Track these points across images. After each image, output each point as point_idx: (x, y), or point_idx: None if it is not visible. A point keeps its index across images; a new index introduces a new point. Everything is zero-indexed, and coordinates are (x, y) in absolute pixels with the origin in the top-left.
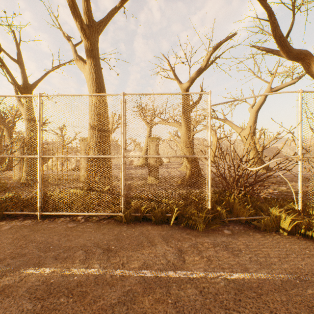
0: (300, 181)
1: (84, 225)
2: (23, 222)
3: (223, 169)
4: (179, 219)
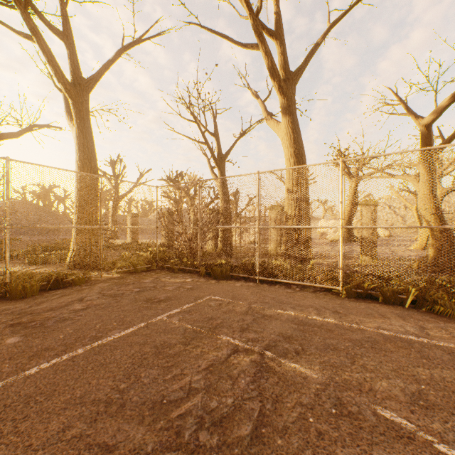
0: None
1: (301, 293)
2: (247, 283)
3: None
4: (419, 302)
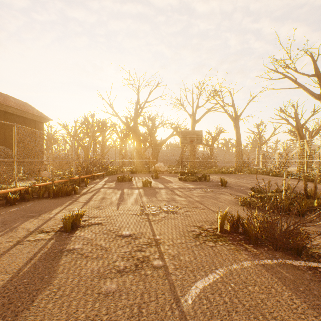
0: None
1: (292, 179)
2: (281, 177)
3: None
4: (320, 182)
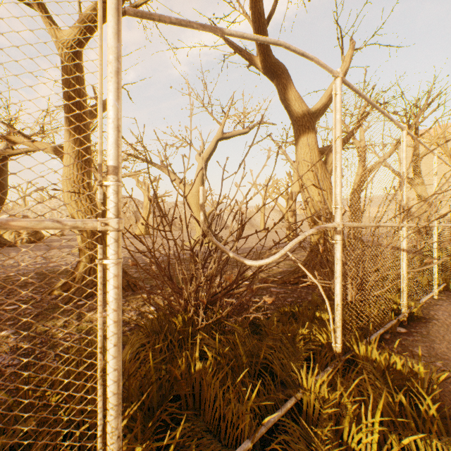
0: (340, 282)
1: None
2: None
3: (167, 256)
4: None
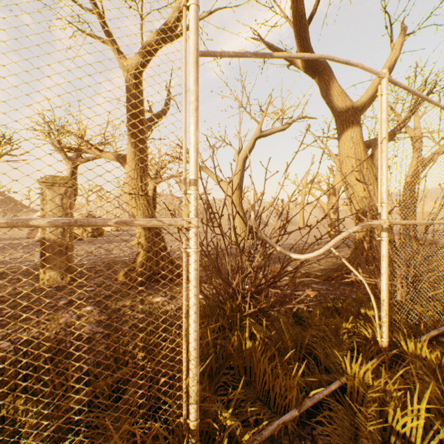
0: (386, 279)
1: None
2: None
3: (216, 249)
4: None
